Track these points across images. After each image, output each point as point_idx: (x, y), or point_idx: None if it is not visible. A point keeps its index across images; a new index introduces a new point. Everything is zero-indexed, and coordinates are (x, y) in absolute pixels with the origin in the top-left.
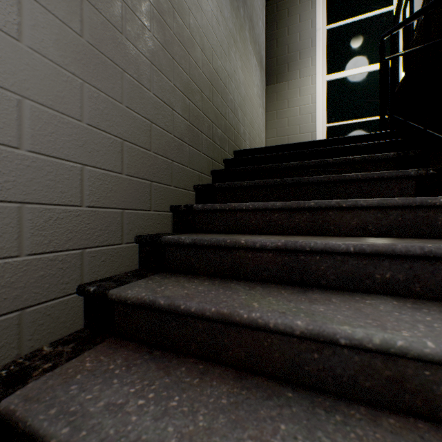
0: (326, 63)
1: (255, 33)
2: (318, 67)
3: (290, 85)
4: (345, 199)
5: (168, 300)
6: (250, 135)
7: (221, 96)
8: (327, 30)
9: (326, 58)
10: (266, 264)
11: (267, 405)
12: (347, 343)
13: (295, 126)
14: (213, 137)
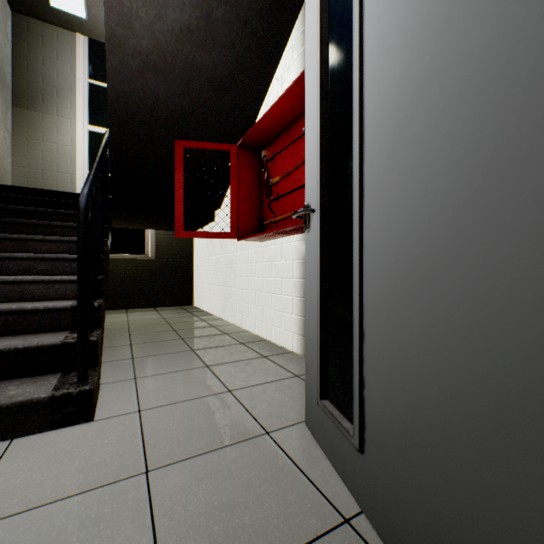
0: (88, 114)
1: None
2: (79, 115)
3: (46, 119)
4: (39, 236)
5: None
6: None
7: None
8: (89, 83)
9: (88, 108)
10: None
11: None
12: (2, 281)
13: (53, 163)
14: None
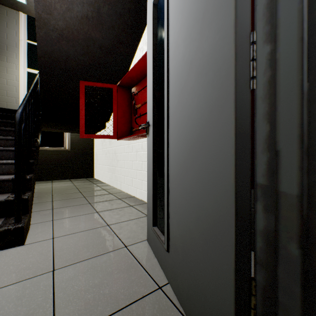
0: (27, 61)
1: None
2: (21, 62)
3: None
4: None
5: None
6: None
7: None
8: (28, 43)
9: (27, 58)
10: None
11: None
12: None
13: (4, 90)
14: None
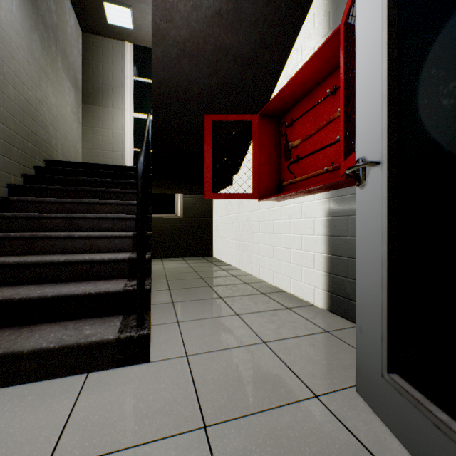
0: (133, 104)
1: (70, 61)
2: (127, 105)
3: (104, 111)
4: (102, 200)
5: (4, 233)
6: (63, 146)
7: (32, 118)
8: (134, 80)
9: (133, 100)
10: (59, 224)
11: (51, 255)
12: (78, 236)
13: (109, 144)
14: (24, 150)
